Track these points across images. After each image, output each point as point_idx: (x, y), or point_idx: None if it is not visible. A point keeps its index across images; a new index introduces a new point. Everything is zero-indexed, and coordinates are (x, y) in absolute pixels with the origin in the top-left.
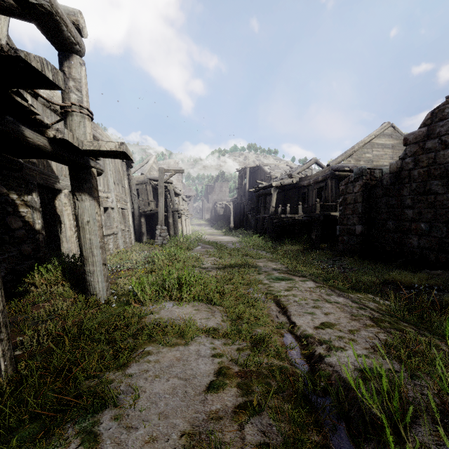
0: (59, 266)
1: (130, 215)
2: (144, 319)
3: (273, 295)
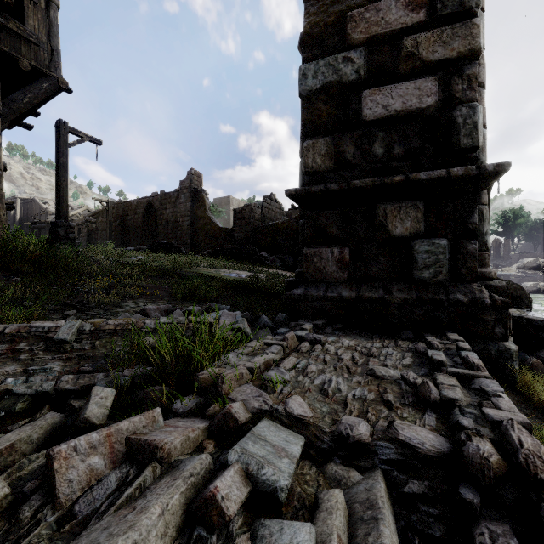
0: None
1: None
2: None
3: None
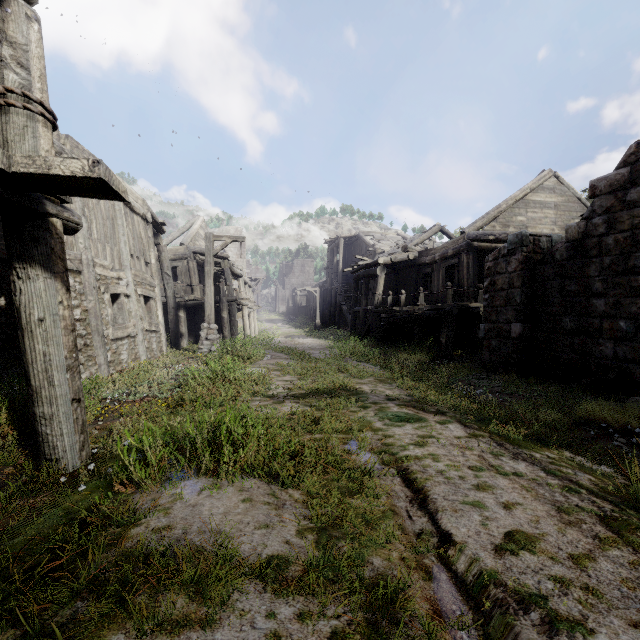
0: (3, 400)
1: (159, 307)
2: (129, 532)
3: (394, 455)
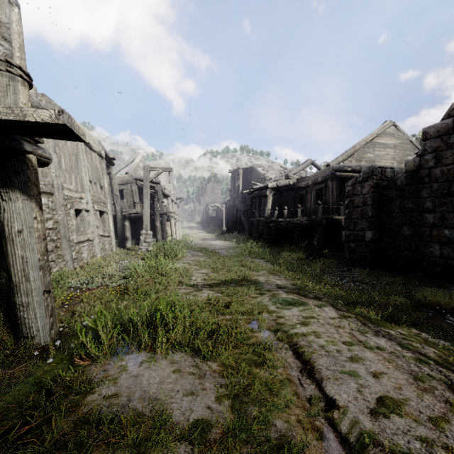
0: None
1: (110, 218)
2: (85, 399)
3: (286, 333)
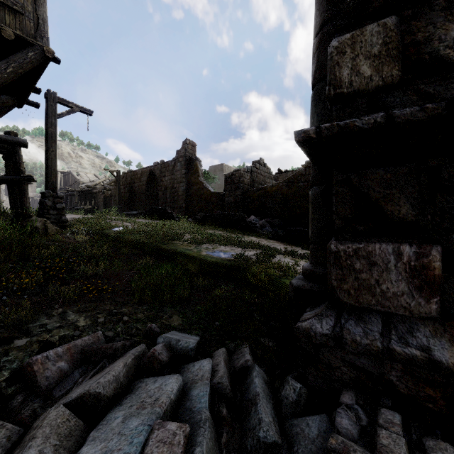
0: None
1: None
2: None
3: None
